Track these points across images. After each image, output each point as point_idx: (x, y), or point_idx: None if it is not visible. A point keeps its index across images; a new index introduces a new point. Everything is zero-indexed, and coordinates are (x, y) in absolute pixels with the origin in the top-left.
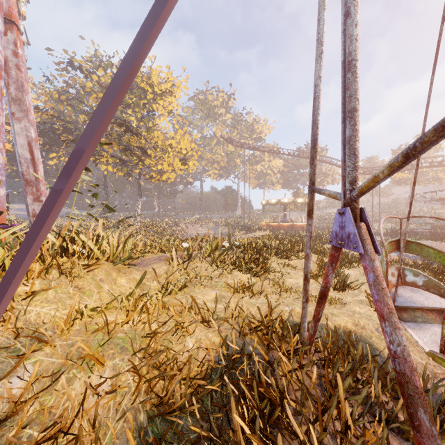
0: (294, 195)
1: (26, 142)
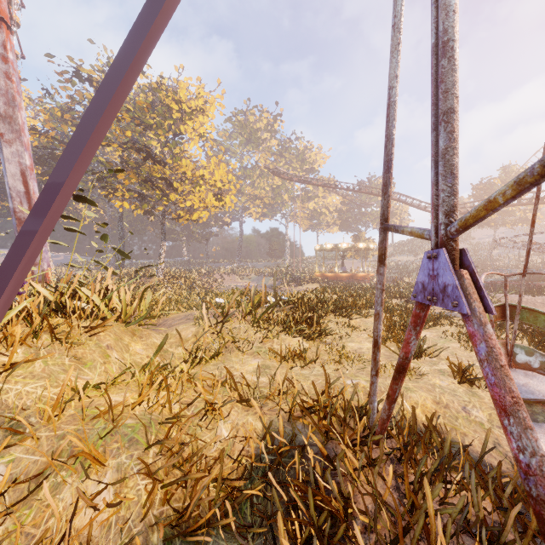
0: (354, 239)
1: (18, 170)
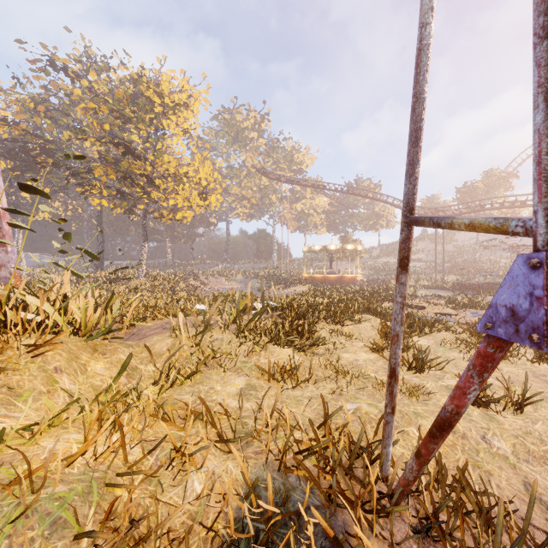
0: (342, 241)
1: None
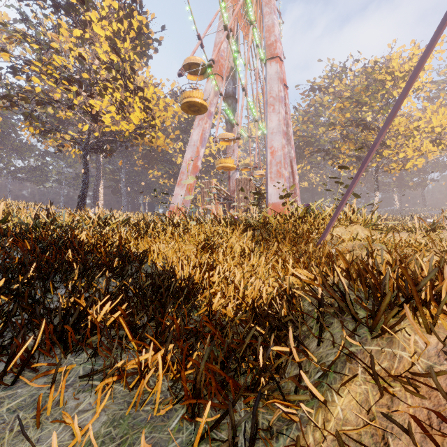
0: None
1: (288, 161)
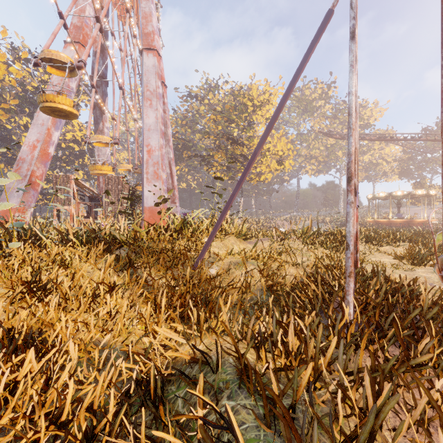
0: (415, 187)
1: (167, 161)
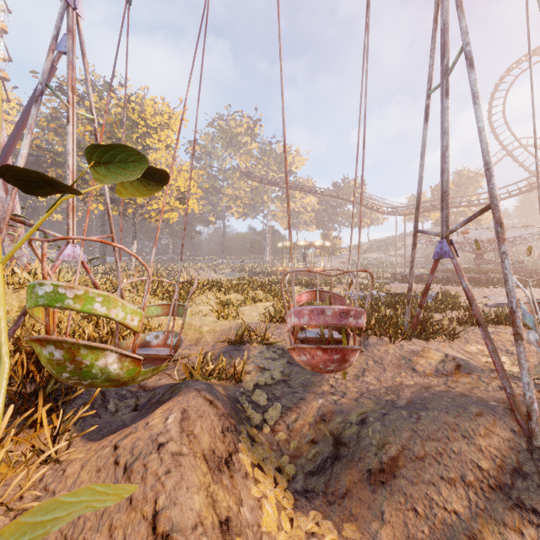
0: (323, 237)
1: (0, 180)
